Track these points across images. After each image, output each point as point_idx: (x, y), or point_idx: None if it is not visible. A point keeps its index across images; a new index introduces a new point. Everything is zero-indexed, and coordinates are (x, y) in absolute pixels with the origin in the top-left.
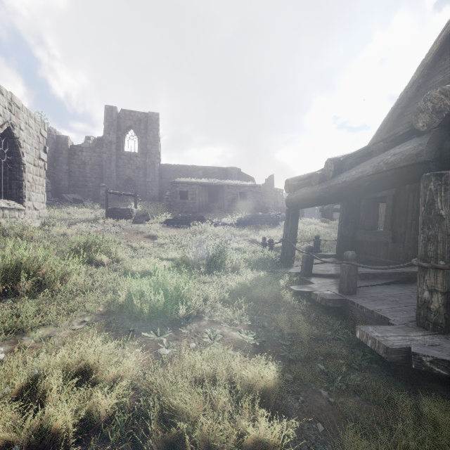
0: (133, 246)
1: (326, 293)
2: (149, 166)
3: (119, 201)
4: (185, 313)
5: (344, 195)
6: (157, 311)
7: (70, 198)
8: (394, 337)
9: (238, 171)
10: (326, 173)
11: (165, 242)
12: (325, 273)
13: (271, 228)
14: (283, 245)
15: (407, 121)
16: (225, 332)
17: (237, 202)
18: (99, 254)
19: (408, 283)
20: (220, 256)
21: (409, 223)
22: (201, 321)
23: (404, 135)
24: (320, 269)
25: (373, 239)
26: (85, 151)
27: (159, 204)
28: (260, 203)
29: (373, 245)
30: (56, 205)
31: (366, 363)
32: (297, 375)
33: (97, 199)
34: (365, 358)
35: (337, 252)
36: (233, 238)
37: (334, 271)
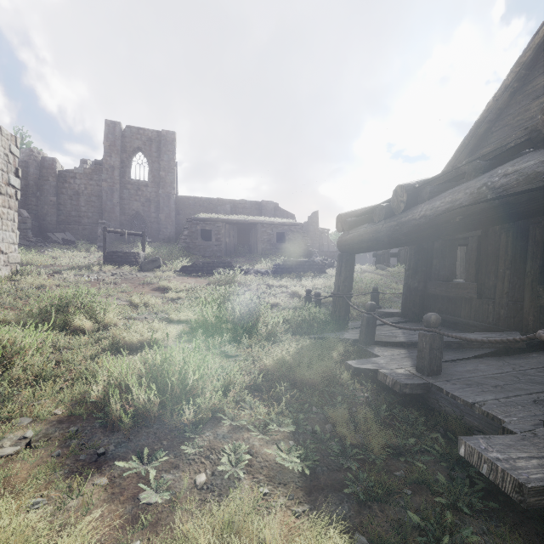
0: (135, 302)
1: (399, 373)
2: (163, 198)
3: (124, 242)
4: (193, 417)
5: (422, 235)
6: (152, 410)
7: (58, 238)
8: (526, 462)
9: (275, 206)
10: (395, 205)
11: (179, 297)
12: (393, 341)
13: (316, 277)
14: (334, 300)
15: (496, 140)
16: (255, 446)
17: (273, 245)
18: (80, 316)
19: (506, 355)
20: (251, 318)
21: (501, 273)
22: (219, 427)
23: (515, 148)
24: (384, 334)
25: (452, 293)
26: (79, 178)
27: (175, 247)
28: (302, 246)
29: (451, 301)
30: (38, 247)
31: (479, 501)
32: (375, 537)
33: (95, 239)
34: (474, 489)
35: (403, 309)
36: (268, 290)
37: (403, 337)
